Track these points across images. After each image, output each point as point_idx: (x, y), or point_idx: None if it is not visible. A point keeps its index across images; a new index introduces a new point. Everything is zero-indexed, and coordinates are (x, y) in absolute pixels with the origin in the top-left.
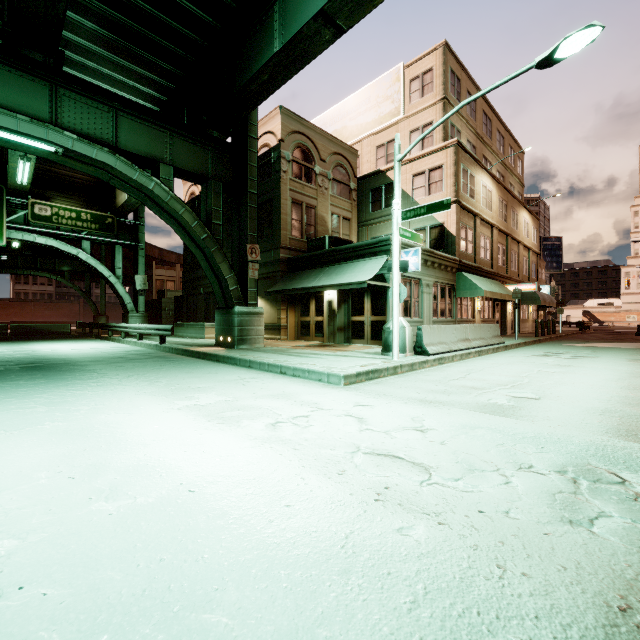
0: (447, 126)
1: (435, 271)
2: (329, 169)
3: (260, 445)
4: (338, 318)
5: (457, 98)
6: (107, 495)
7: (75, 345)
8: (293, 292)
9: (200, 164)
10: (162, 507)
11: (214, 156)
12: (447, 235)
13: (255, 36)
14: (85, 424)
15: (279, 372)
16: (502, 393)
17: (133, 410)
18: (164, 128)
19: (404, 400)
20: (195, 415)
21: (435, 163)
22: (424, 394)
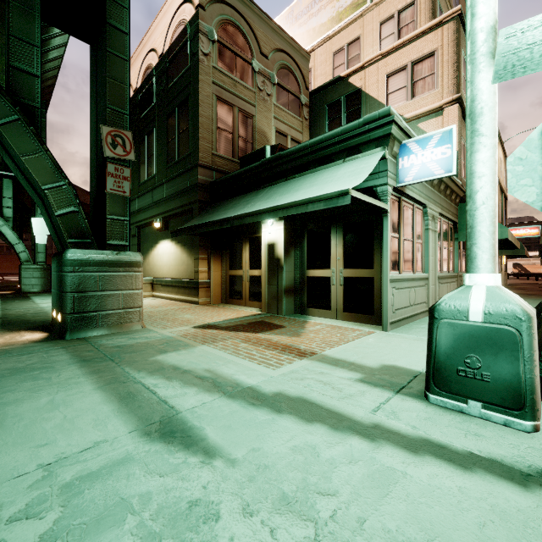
0: (435, 5)
1: (440, 197)
2: (272, 69)
3: None
4: (285, 272)
5: None
6: None
7: None
8: (208, 228)
9: None
10: None
11: None
12: None
13: None
14: None
15: None
16: None
17: None
18: None
19: None
20: None
21: (423, 51)
22: None
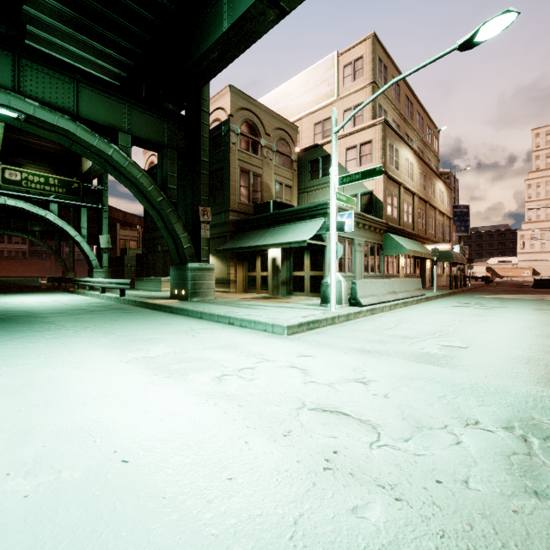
0: (375, 106)
1: (366, 232)
2: (273, 142)
3: (204, 401)
4: (281, 273)
5: (384, 83)
6: (28, 469)
7: (42, 298)
8: (241, 250)
9: (156, 134)
10: (88, 485)
11: (169, 127)
12: (376, 201)
13: (206, 17)
14: (28, 380)
15: (227, 323)
16: (432, 342)
17: (81, 363)
18: (123, 100)
19: (344, 350)
20: (142, 368)
21: (365, 138)
22: (362, 344)
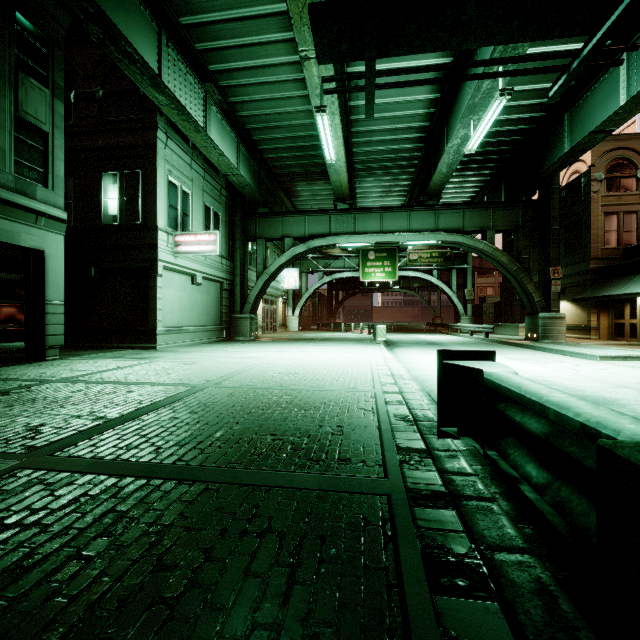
0: None
1: None
2: None
3: (526, 363)
4: None
5: None
6: None
7: (434, 336)
8: (598, 299)
9: (512, 221)
10: None
11: (523, 211)
12: None
13: (551, 135)
14: None
15: (561, 354)
16: None
17: None
18: (489, 208)
19: (620, 365)
20: (505, 358)
21: None
22: None
